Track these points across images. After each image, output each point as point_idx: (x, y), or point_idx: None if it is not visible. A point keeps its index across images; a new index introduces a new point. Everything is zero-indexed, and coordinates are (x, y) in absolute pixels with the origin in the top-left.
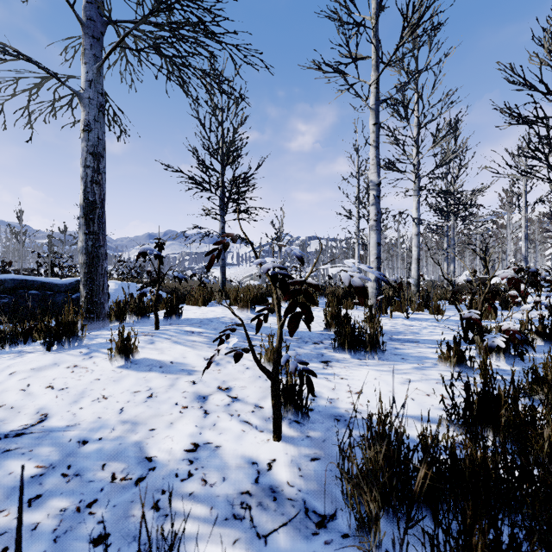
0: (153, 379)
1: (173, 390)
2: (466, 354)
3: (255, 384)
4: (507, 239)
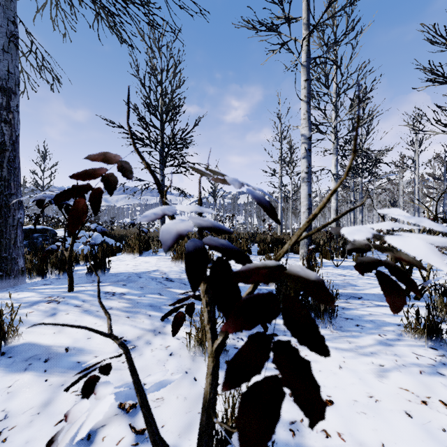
0: (22, 391)
1: (43, 417)
2: (420, 314)
3: (178, 390)
4: (399, 194)
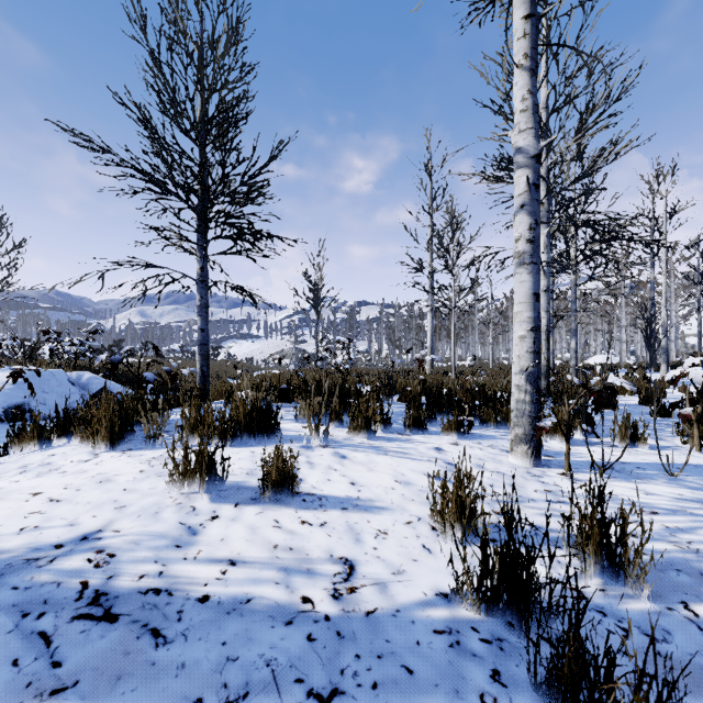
0: None
1: None
2: None
3: None
4: (621, 305)
